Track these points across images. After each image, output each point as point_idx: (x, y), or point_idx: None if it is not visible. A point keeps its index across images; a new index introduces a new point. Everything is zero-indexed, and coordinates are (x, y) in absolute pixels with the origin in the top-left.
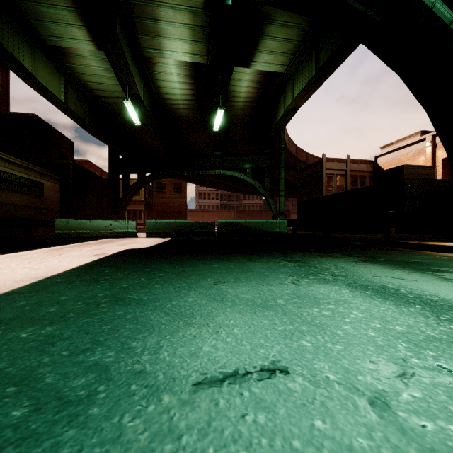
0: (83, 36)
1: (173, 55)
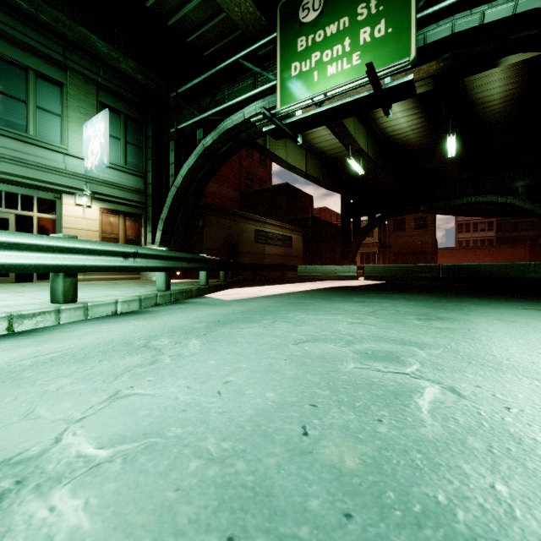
0: None
1: None
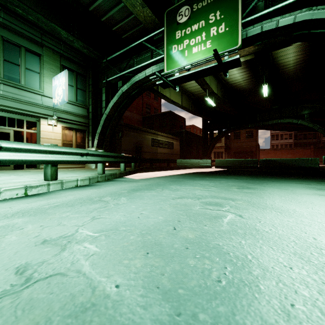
0: None
1: None
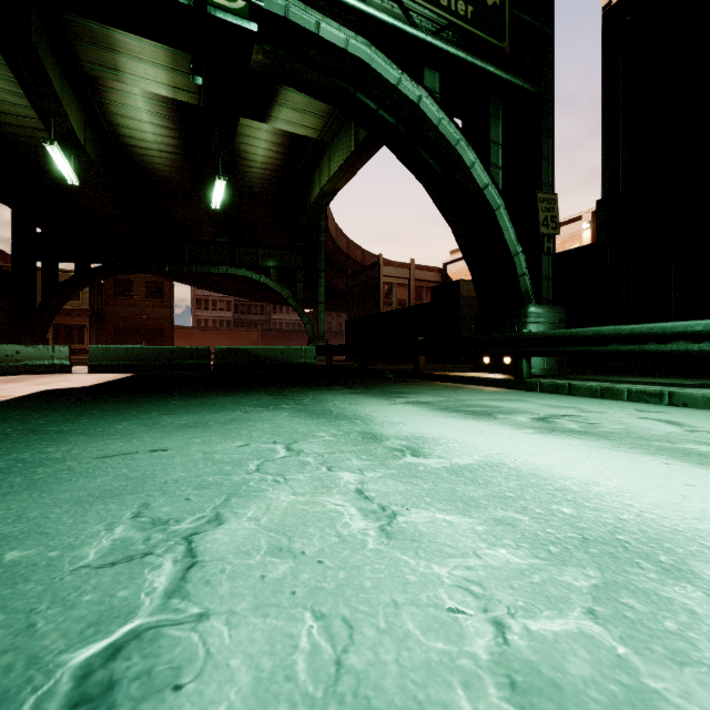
0: None
1: (139, 82)
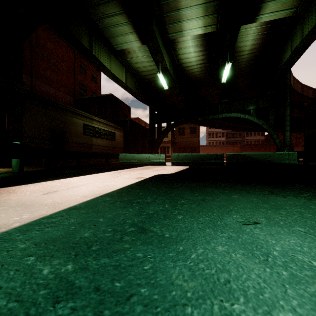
0: (134, 38)
1: (190, 32)
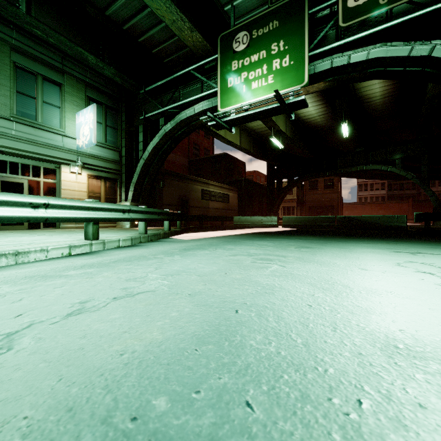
0: None
1: None
